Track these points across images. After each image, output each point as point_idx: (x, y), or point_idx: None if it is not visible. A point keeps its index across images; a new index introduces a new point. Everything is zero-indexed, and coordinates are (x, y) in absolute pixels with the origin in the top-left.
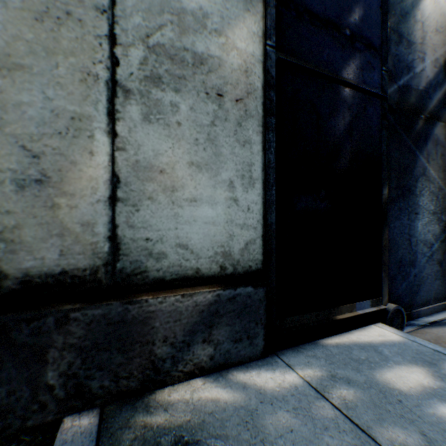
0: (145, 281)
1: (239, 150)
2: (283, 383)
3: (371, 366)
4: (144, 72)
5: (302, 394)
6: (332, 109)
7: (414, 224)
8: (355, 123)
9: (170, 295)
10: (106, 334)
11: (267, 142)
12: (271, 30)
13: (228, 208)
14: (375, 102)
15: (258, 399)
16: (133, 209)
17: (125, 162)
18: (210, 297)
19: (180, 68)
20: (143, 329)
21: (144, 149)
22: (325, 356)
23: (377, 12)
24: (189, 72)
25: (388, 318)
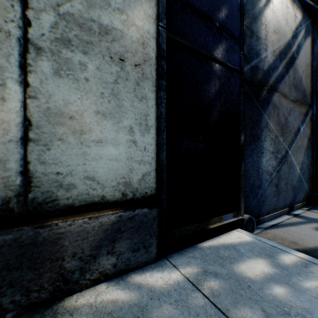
0: (56, 208)
1: (137, 104)
2: (169, 281)
3: (231, 261)
4: (55, 34)
5: (182, 288)
6: (207, 78)
7: (261, 160)
8: (223, 89)
9: (78, 218)
10: (17, 255)
11: (159, 99)
12: (162, 15)
13: (129, 148)
14: (236, 76)
15: (148, 296)
16: (45, 148)
17: (37, 108)
18: (113, 218)
19: (88, 35)
20: (53, 248)
21: (55, 98)
22: (201, 256)
23: (237, 13)
24: (96, 39)
25: (244, 225)
